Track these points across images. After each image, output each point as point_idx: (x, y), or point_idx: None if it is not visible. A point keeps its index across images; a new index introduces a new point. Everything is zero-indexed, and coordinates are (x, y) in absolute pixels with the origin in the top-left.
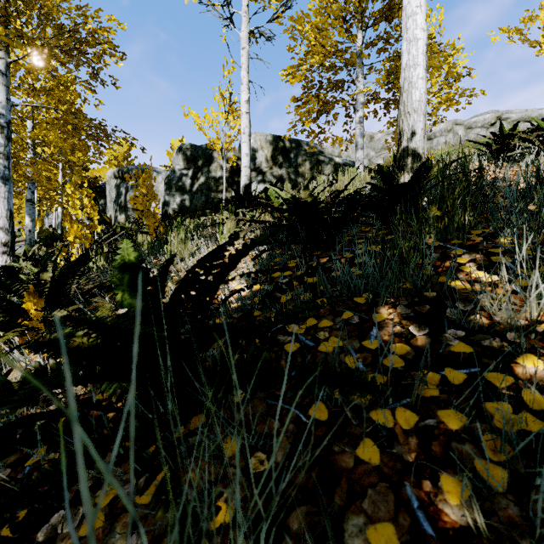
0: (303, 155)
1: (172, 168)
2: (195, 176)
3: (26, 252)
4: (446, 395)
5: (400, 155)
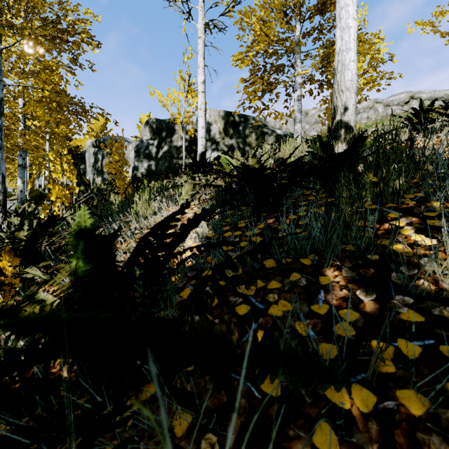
0: (250, 127)
1: (141, 139)
2: (159, 145)
3: (17, 209)
4: (403, 371)
5: (335, 127)
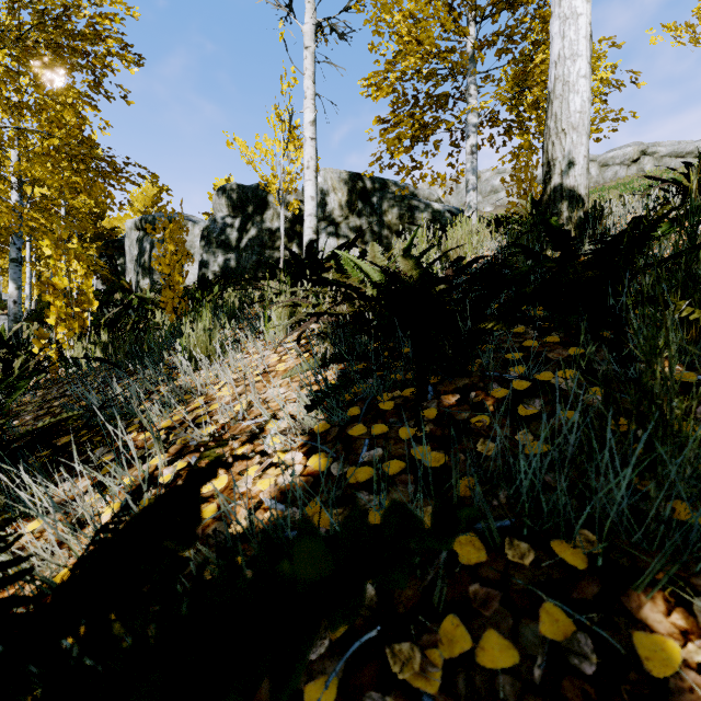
0: (390, 199)
1: (213, 217)
2: (243, 227)
3: (3, 333)
4: None
5: (549, 197)
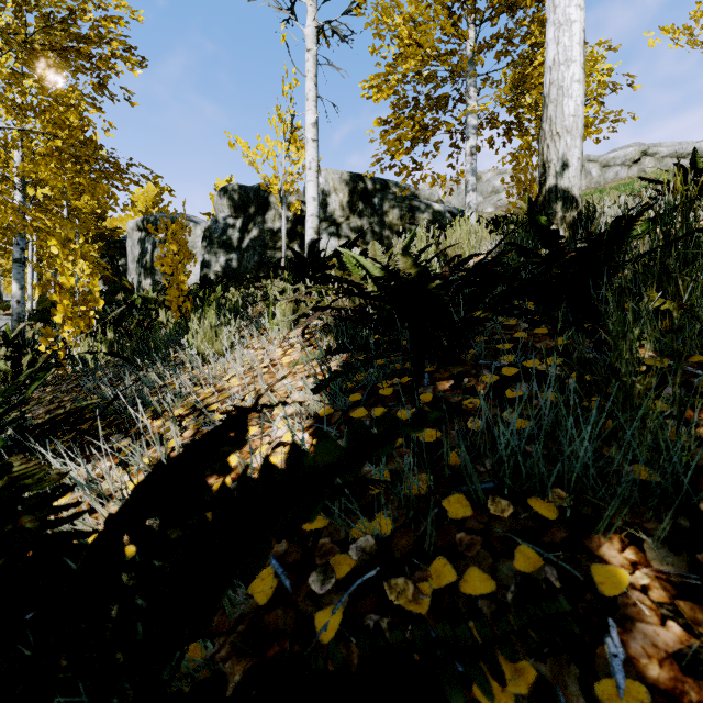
0: (391, 199)
1: (215, 217)
2: (245, 228)
3: (8, 332)
4: None
5: (544, 198)
